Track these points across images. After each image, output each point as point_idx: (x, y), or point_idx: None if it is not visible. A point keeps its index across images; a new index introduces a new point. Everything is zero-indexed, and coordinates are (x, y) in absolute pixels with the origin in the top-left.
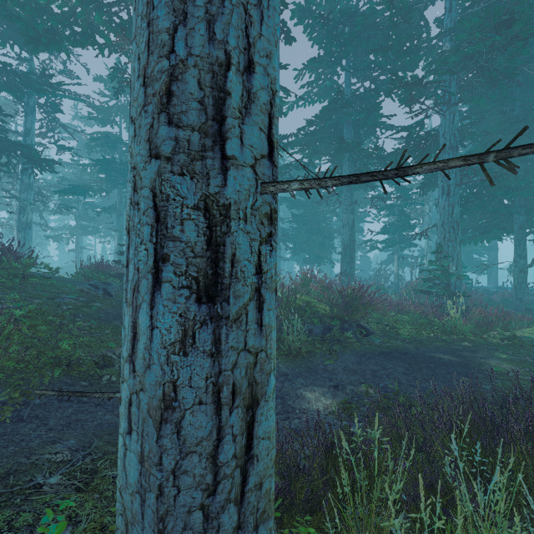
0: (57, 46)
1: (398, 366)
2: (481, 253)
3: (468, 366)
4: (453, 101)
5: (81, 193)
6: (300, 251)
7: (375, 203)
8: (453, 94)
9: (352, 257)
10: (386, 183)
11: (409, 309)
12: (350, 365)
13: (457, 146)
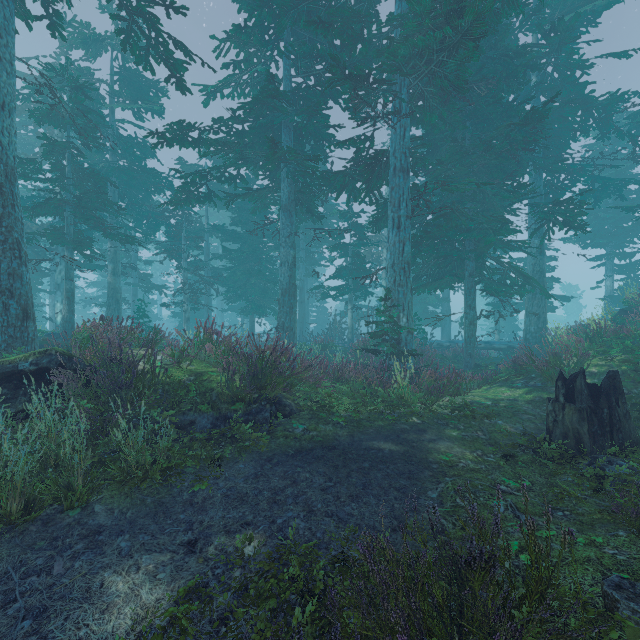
0: None
1: (317, 475)
2: (436, 304)
3: (413, 459)
4: (404, 112)
5: None
6: (237, 298)
7: (330, 242)
8: (403, 100)
9: (292, 306)
10: (339, 216)
11: (350, 375)
12: (241, 484)
13: (408, 169)
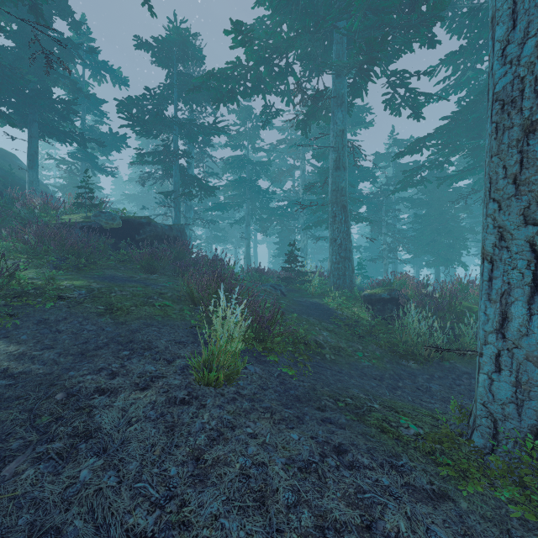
0: (232, 101)
1: None
2: None
3: None
4: None
5: (223, 209)
6: (423, 253)
7: None
8: None
9: None
10: None
11: None
12: None
13: None
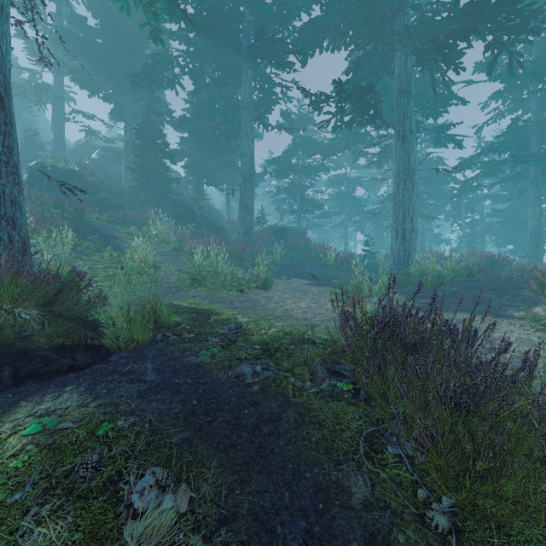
0: (333, 155)
1: None
2: None
3: None
4: None
5: (327, 217)
6: (506, 243)
7: None
8: None
9: (538, 242)
10: None
11: None
12: None
13: None
